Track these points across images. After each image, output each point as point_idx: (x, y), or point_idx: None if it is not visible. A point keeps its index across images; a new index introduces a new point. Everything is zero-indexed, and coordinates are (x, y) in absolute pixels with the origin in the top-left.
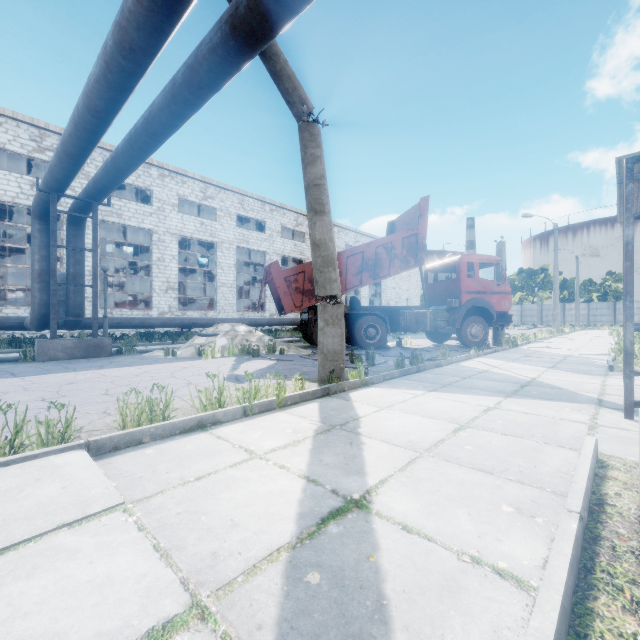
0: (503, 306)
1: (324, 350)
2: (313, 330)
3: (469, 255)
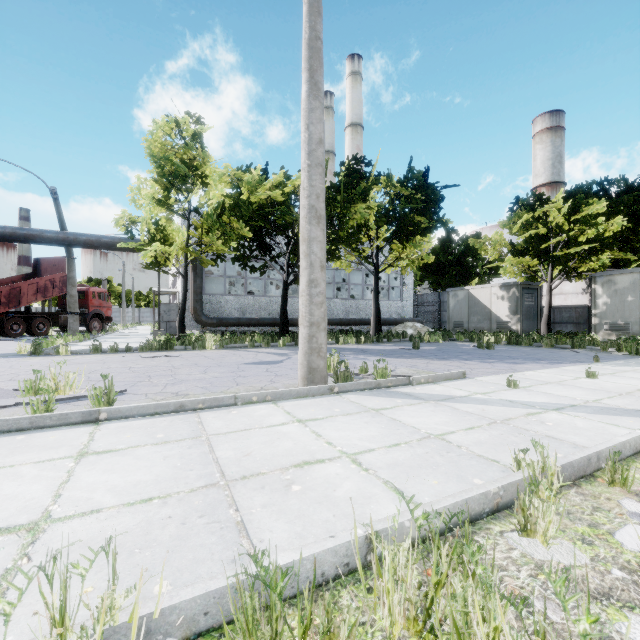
0: (109, 313)
1: (74, 330)
2: (5, 326)
3: (93, 288)
